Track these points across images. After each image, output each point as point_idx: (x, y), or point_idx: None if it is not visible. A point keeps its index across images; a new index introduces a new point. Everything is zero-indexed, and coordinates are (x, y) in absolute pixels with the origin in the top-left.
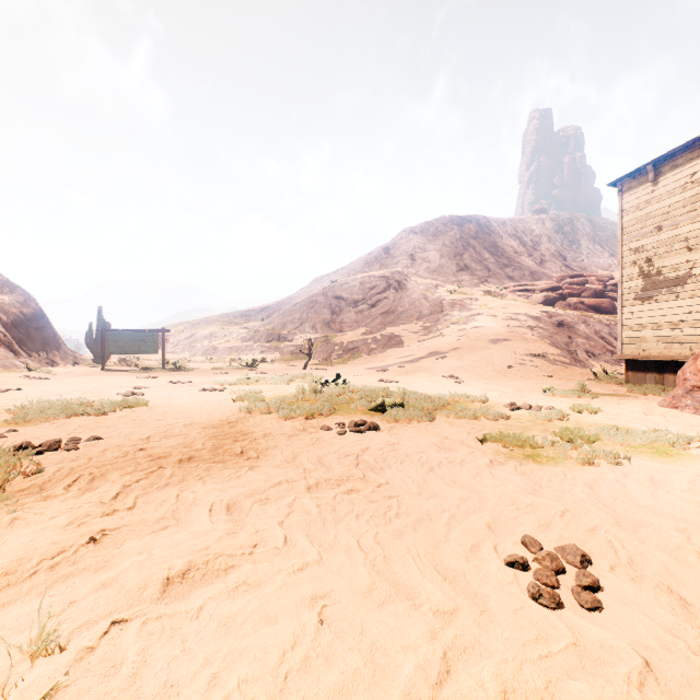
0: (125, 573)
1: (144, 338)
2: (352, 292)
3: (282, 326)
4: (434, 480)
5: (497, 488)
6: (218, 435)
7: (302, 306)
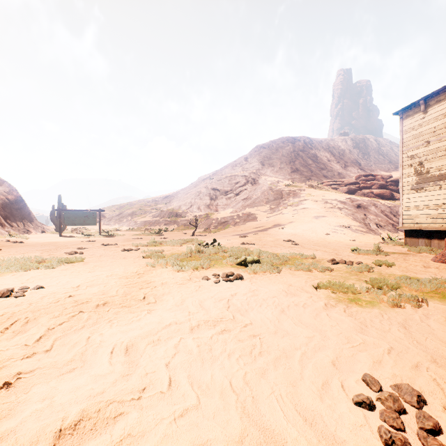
0: (24, 423)
1: (88, 215)
2: (224, 186)
3: (179, 207)
4: (286, 321)
5: (334, 328)
6: (129, 284)
7: (191, 195)
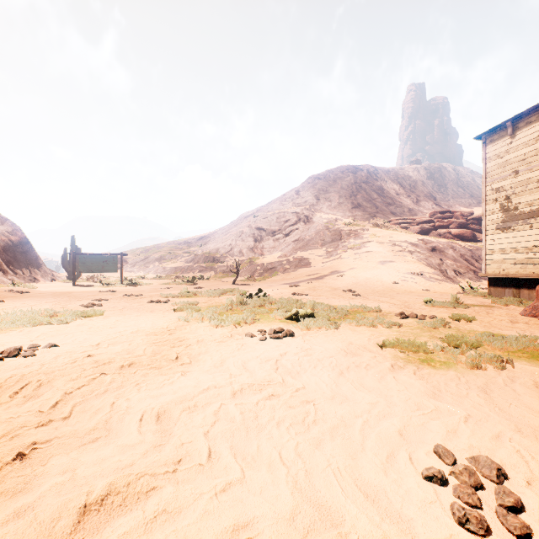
0: (43, 498)
1: (107, 260)
2: (271, 224)
3: (216, 251)
4: (345, 384)
5: (401, 392)
6: (158, 342)
7: (231, 235)
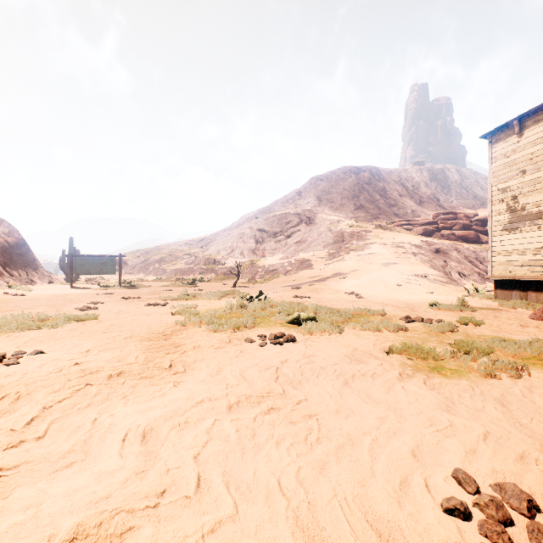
0: None
1: (105, 262)
2: (272, 226)
3: (217, 252)
4: (350, 396)
5: (412, 405)
6: (152, 348)
7: (233, 237)
